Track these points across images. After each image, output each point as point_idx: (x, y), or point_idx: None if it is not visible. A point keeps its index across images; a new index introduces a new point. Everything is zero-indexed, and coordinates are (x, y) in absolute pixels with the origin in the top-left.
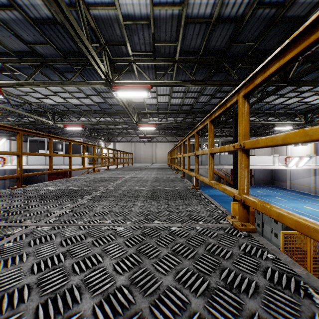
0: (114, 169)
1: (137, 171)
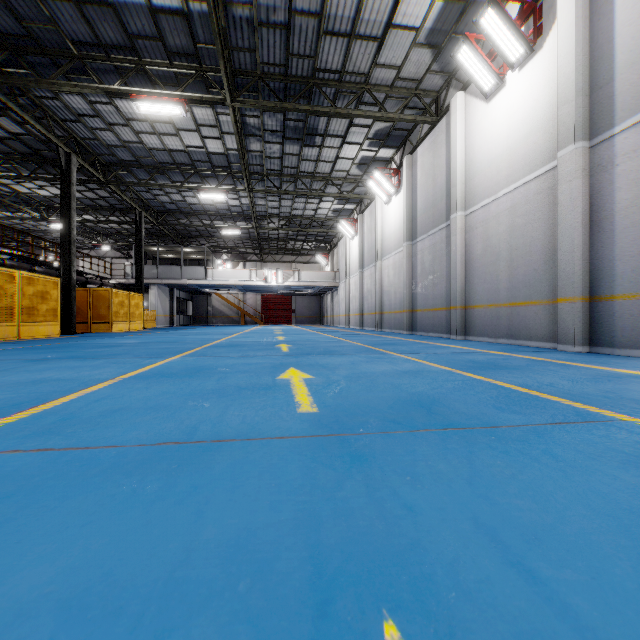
0: None
1: None
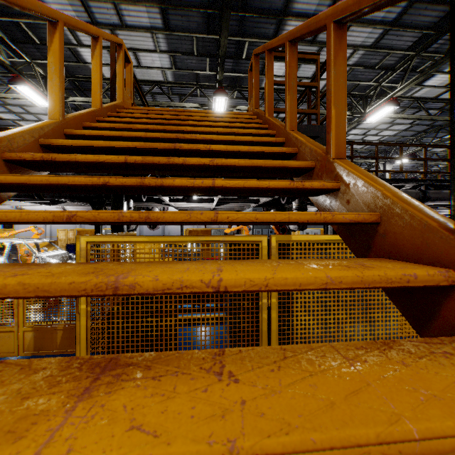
0: None
1: None
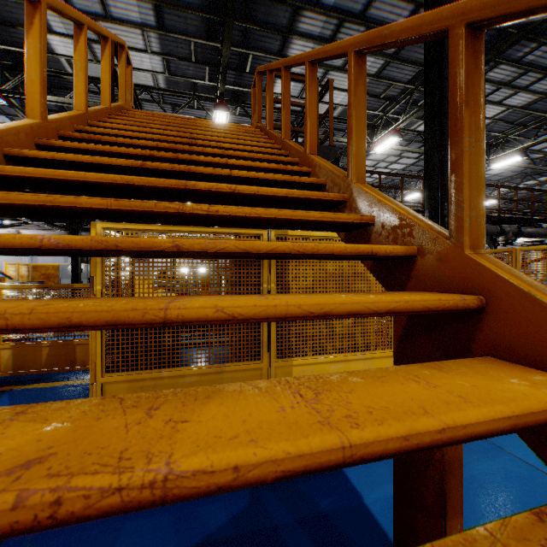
0: None
1: None
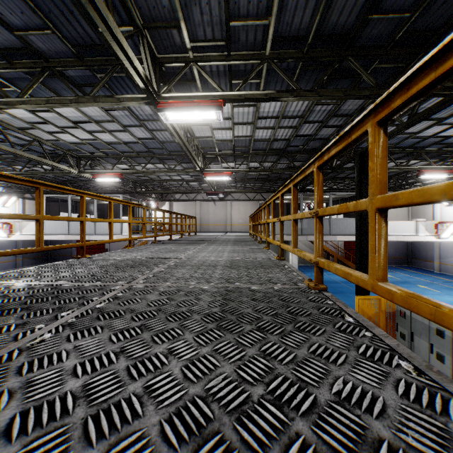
0: (165, 241)
1: (201, 245)
